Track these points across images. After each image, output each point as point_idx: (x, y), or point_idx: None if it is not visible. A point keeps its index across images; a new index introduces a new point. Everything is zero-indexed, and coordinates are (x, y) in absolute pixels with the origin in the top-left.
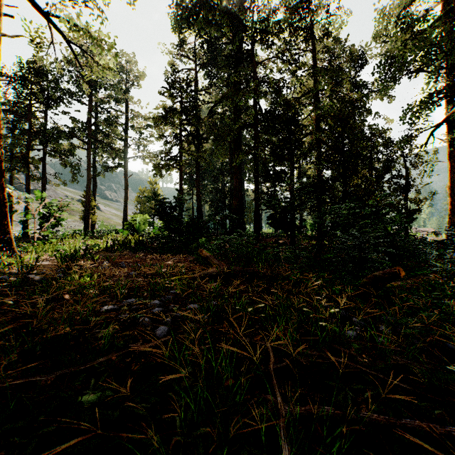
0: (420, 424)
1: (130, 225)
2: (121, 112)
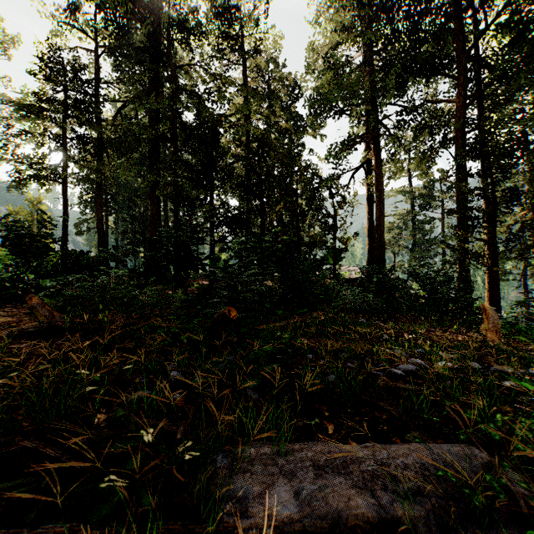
0: (4, 533)
1: None
2: None
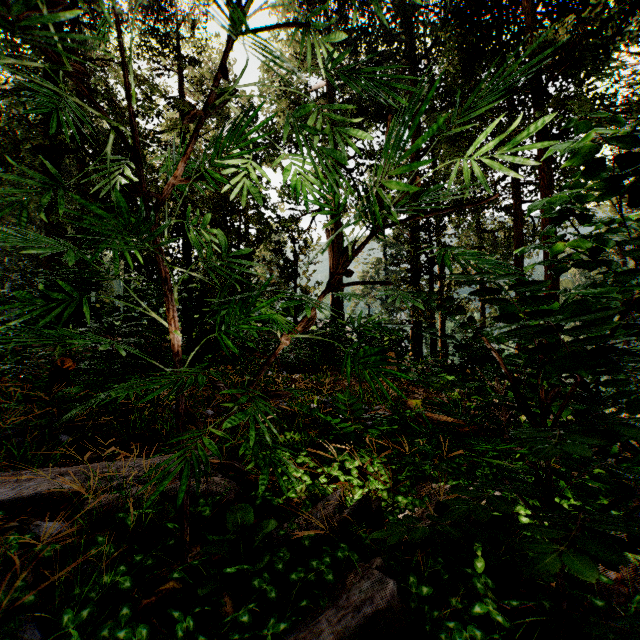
0: None
1: None
2: None
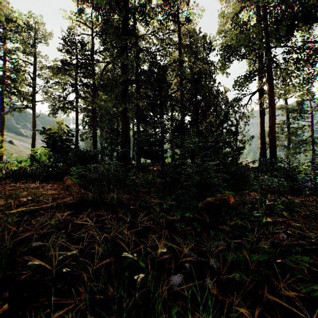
0: None
1: (31, 156)
2: (29, 63)
